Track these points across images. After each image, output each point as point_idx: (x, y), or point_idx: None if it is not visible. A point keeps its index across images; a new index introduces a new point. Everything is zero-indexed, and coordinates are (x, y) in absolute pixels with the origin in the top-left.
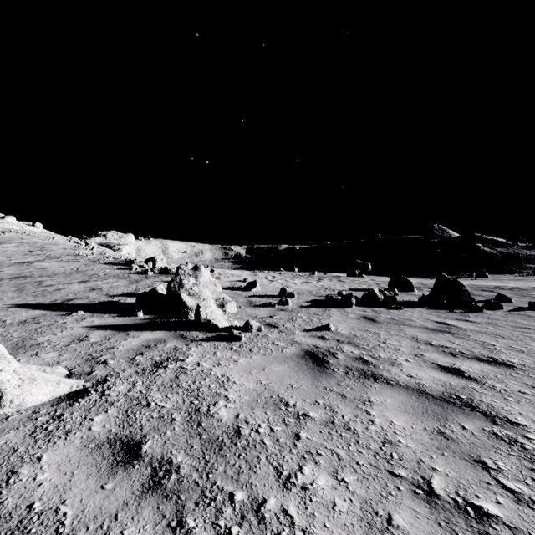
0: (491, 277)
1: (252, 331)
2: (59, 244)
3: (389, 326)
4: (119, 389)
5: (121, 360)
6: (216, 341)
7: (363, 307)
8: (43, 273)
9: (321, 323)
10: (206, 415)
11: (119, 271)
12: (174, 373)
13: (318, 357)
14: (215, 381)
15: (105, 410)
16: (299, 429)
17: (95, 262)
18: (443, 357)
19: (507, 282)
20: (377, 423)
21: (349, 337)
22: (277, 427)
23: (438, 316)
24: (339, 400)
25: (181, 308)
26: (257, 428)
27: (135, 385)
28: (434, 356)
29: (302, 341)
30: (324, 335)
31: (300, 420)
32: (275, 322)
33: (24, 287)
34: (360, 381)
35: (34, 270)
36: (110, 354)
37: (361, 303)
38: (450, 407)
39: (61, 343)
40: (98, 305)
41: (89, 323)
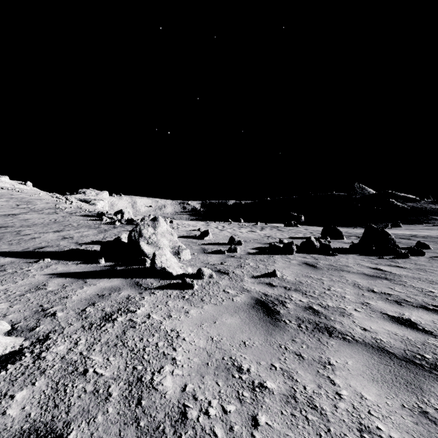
0: (404, 227)
1: (203, 278)
2: (43, 199)
3: (330, 272)
4: (58, 349)
5: (71, 312)
6: (169, 289)
7: (302, 253)
8: (23, 224)
9: (267, 270)
10: (148, 388)
11: (92, 222)
12: (122, 327)
13: (268, 306)
14: (163, 338)
15: (33, 382)
16: (256, 408)
17: (72, 214)
18: (389, 305)
19: (419, 231)
20: (345, 397)
21: (294, 284)
22: (230, 406)
23: (371, 262)
24: (297, 363)
25: (139, 256)
26: (207, 408)
27: (77, 344)
28: (380, 305)
29: (251, 288)
30: (272, 282)
31: (256, 394)
32: (225, 268)
33: (3, 236)
34: (315, 336)
35: (17, 221)
36: (62, 304)
37: (300, 250)
38: (420, 371)
39: (16, 293)
40: (65, 252)
41: (52, 270)
